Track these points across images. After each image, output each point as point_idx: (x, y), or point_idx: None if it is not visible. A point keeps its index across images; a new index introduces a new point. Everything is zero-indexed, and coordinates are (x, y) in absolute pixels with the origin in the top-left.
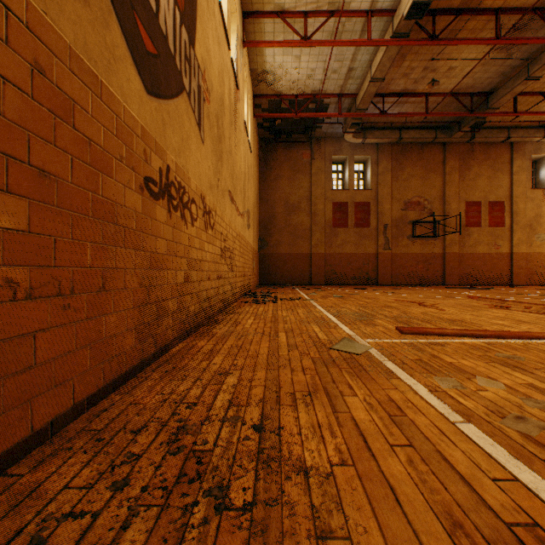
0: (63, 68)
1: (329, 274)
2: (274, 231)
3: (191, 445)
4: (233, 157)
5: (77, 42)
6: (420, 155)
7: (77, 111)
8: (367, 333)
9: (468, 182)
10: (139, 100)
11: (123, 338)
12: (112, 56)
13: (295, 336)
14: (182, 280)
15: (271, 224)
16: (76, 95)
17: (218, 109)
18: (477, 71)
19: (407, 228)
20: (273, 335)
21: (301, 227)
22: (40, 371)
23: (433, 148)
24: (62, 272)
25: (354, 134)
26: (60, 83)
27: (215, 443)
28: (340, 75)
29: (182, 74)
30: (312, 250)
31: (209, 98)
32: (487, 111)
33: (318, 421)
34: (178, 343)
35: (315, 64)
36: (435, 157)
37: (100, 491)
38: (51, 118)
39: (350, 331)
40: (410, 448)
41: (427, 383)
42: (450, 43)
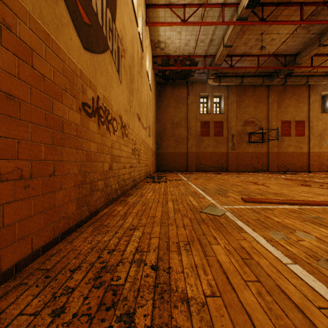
0: (24, 27)
1: (198, 165)
2: (165, 138)
3: (109, 281)
4: (140, 93)
5: (35, 10)
6: (253, 92)
7: (34, 56)
8: (223, 202)
9: (283, 109)
10: (78, 53)
11: (67, 206)
12: (60, 22)
13: (178, 204)
14: (107, 168)
15: (163, 134)
16: (33, 46)
17: (130, 62)
18: (288, 41)
19: (246, 137)
20: (165, 203)
21: (181, 136)
22: (7, 231)
23: (262, 88)
24: (23, 164)
25: (214, 80)
26: (22, 36)
27: (126, 279)
28: (205, 43)
29: (107, 39)
30: (188, 150)
31: (125, 55)
32: (295, 66)
33: (194, 262)
34: (104, 208)
35: (190, 36)
36: (263, 94)
37: (43, 317)
38: (15, 60)
39: (213, 200)
40: (258, 283)
41: (265, 235)
42: (272, 24)
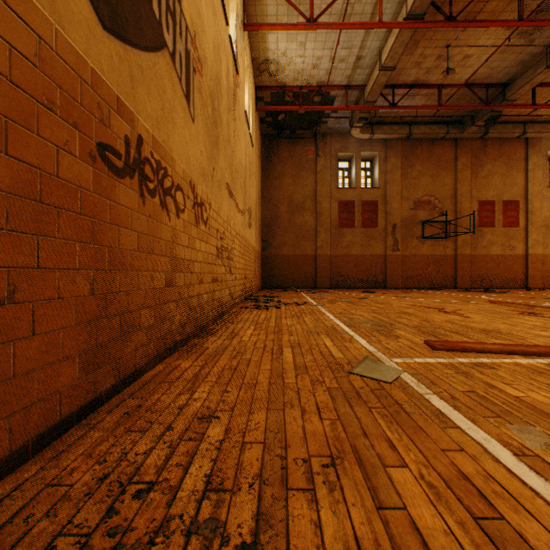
0: None
1: (334, 277)
2: (277, 231)
3: None
4: (232, 147)
5: None
6: (430, 152)
7: None
8: (391, 349)
9: (481, 180)
10: (87, 32)
11: (55, 371)
12: None
13: (303, 354)
14: (162, 284)
15: (274, 224)
16: None
17: (213, 87)
18: (494, 60)
19: (417, 228)
20: (277, 351)
21: (306, 228)
22: None
23: (444, 144)
24: None
25: (362, 130)
26: None
27: None
28: (347, 64)
29: (162, 26)
30: (317, 252)
31: (202, 71)
32: (503, 104)
33: (354, 533)
34: (156, 364)
35: (321, 52)
36: (446, 154)
37: None
38: None
39: (370, 346)
40: None
41: (504, 438)
42: (468, 26)
